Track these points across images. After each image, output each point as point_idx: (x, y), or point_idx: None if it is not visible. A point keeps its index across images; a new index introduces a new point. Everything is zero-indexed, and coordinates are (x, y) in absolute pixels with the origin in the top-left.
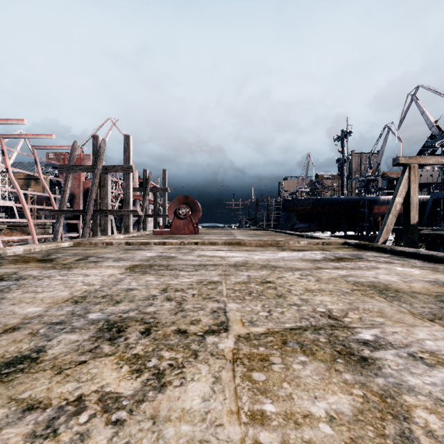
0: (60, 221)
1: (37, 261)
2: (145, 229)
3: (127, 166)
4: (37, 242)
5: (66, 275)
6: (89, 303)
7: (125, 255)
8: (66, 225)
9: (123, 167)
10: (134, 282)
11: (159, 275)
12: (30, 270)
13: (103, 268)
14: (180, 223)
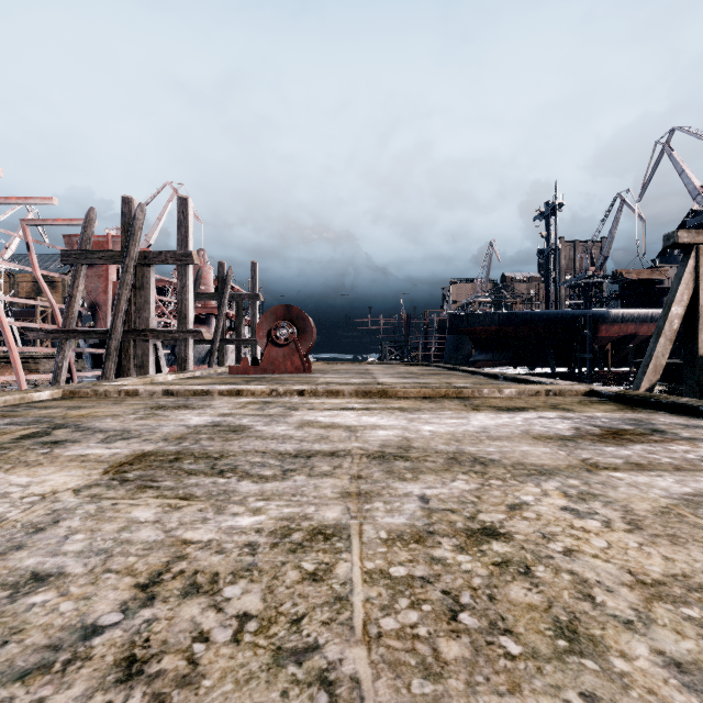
0: (65, 350)
1: None
2: (221, 364)
3: (183, 253)
4: (25, 387)
5: None
6: None
7: (141, 423)
8: (90, 357)
9: (177, 254)
10: (83, 534)
11: (178, 498)
12: None
13: (54, 465)
14: (277, 353)
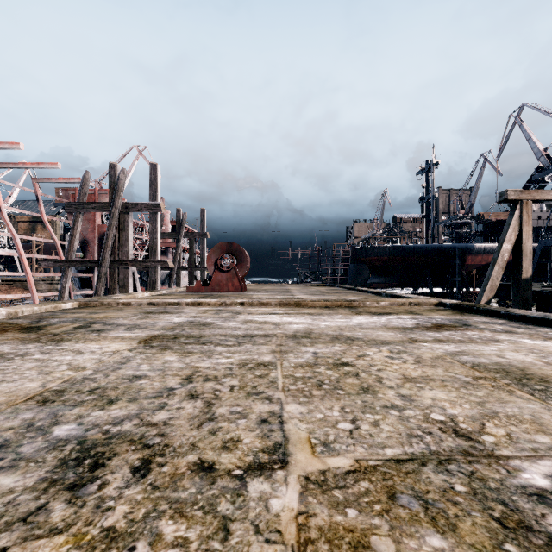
0: (67, 275)
1: (19, 329)
2: (178, 285)
3: (153, 204)
4: (37, 302)
5: (51, 351)
6: (64, 404)
7: (143, 321)
8: (78, 280)
9: (149, 205)
10: (146, 364)
11: (185, 353)
12: (2, 345)
13: (108, 340)
14: (221, 277)
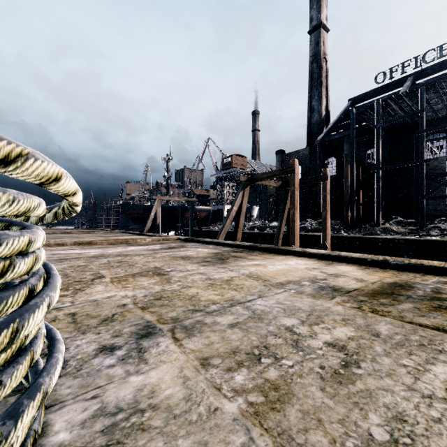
0: None
1: None
2: None
3: None
4: None
5: None
6: None
7: None
8: None
9: None
10: None
11: None
12: None
13: None
14: None
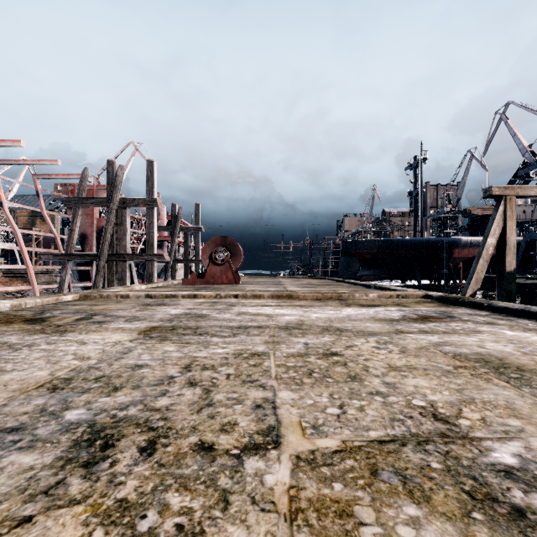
0: (67, 268)
1: (24, 321)
2: (174, 278)
3: (150, 199)
4: (38, 294)
5: (56, 342)
6: (72, 391)
7: (142, 313)
8: (77, 273)
9: (146, 200)
10: (147, 354)
11: (183, 343)
12: (9, 336)
13: (109, 331)
14: (216, 270)
